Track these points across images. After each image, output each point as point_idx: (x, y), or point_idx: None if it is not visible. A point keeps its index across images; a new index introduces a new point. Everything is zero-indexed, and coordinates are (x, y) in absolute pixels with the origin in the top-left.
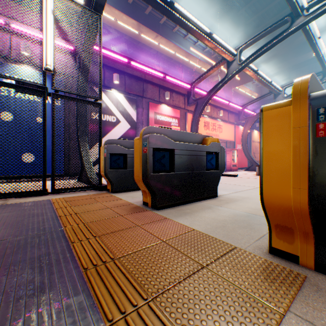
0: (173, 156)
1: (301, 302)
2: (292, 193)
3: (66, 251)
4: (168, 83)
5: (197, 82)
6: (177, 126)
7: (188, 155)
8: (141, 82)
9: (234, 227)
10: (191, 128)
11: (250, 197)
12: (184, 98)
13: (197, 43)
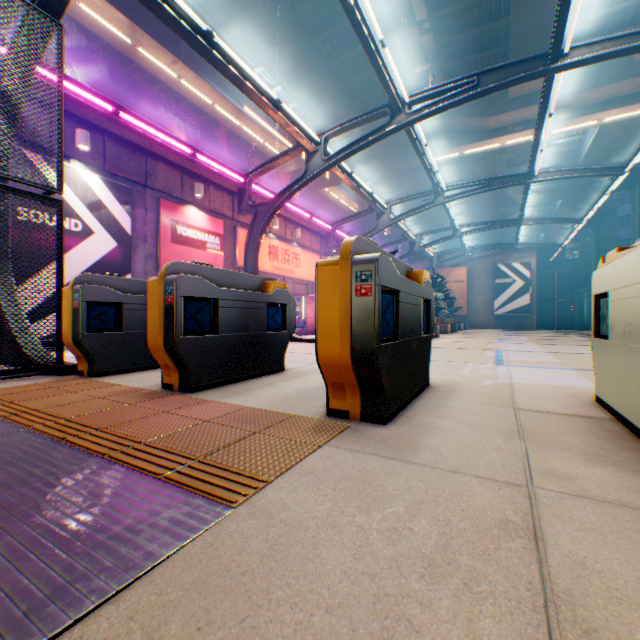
0: (216, 310)
1: (338, 439)
2: (340, 348)
3: (61, 447)
4: (202, 167)
5: (258, 174)
6: (218, 249)
7: (240, 307)
8: (144, 155)
9: (298, 400)
10: (246, 256)
11: None
12: (233, 198)
13: None
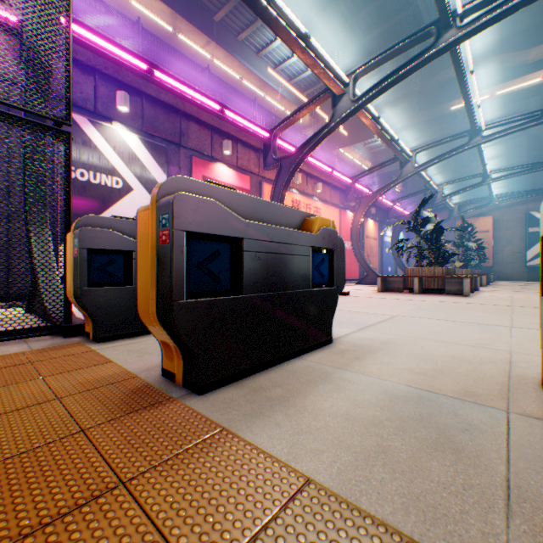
0: (240, 255)
1: None
2: None
3: None
4: (230, 123)
5: (282, 128)
6: None
7: (274, 252)
8: (177, 116)
9: (414, 453)
10: None
11: (395, 340)
12: (258, 155)
13: (280, 66)
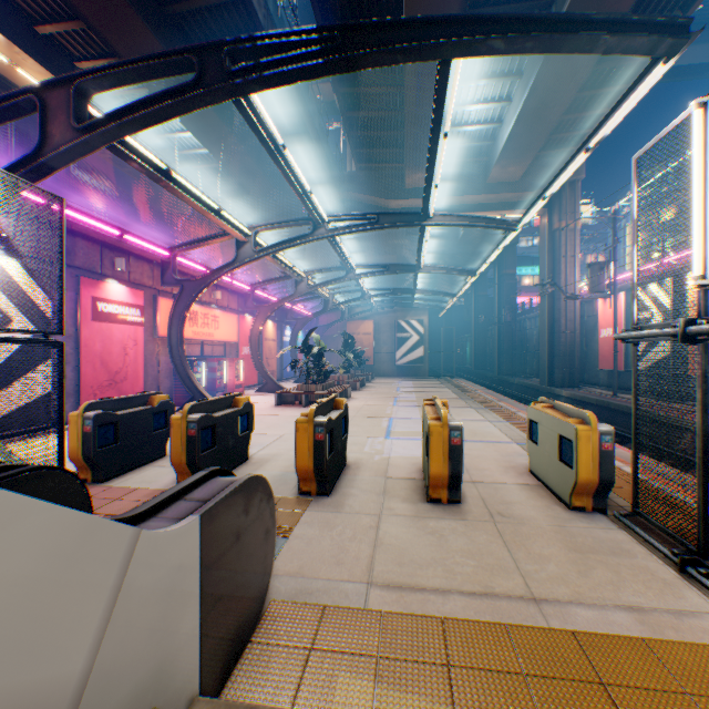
0: (215, 430)
1: (310, 506)
2: (308, 463)
3: None
4: (129, 245)
5: (185, 250)
6: (139, 321)
7: (227, 424)
8: None
9: (278, 486)
10: (171, 328)
11: (280, 453)
12: (154, 266)
13: (167, 135)
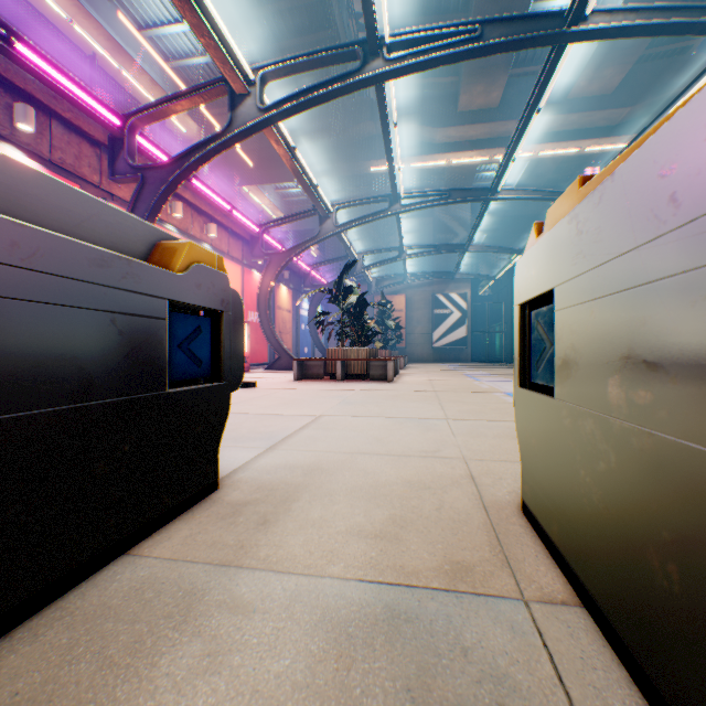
0: None
1: None
2: None
3: None
4: (30, 72)
5: (146, 118)
6: None
7: (43, 301)
8: None
9: None
10: None
11: (326, 462)
12: (101, 153)
13: (149, 31)
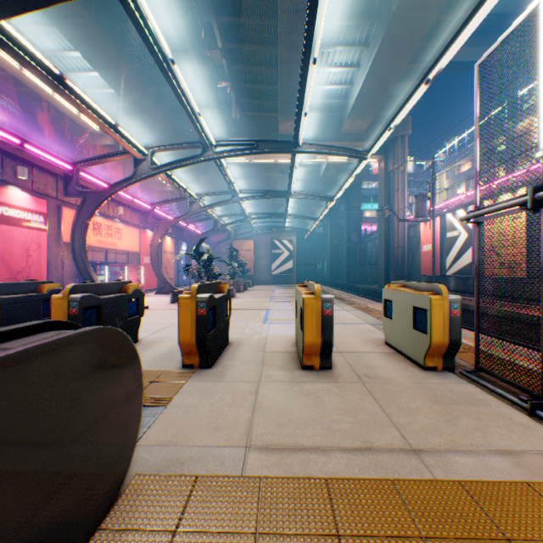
0: (101, 311)
1: (192, 377)
2: (191, 337)
3: None
4: (30, 155)
5: (87, 165)
6: (43, 227)
7: (114, 307)
8: None
9: (163, 362)
10: (74, 234)
11: (169, 336)
12: (58, 179)
13: (75, 73)
